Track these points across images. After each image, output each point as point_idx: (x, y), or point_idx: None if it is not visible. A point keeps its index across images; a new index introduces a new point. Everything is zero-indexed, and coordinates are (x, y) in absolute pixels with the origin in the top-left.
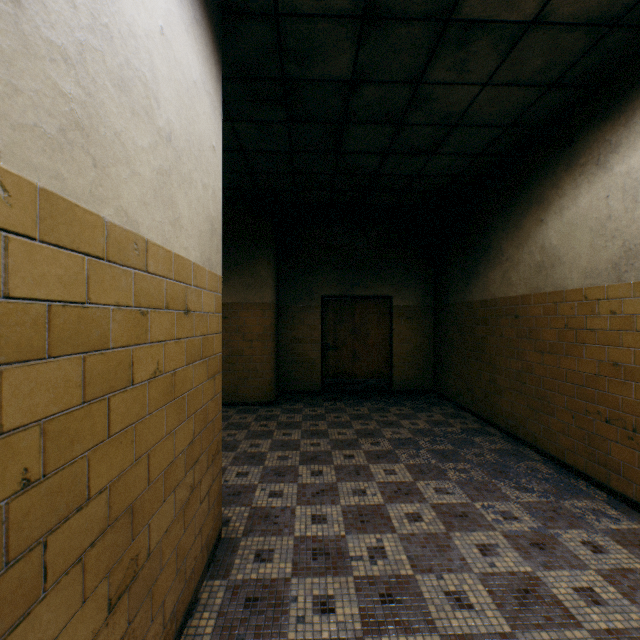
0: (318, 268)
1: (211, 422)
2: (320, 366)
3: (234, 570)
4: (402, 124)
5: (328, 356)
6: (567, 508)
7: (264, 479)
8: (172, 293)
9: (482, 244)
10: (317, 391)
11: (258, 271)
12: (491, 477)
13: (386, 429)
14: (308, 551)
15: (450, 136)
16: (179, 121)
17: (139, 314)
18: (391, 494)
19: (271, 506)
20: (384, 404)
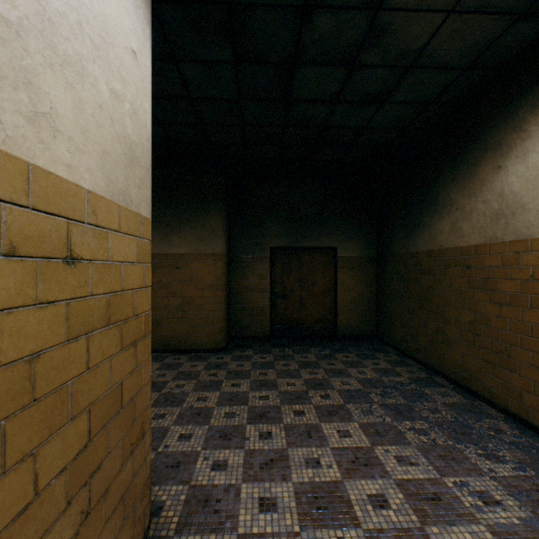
0: (267, 221)
1: (129, 403)
2: (269, 313)
3: None
4: (355, 65)
5: (276, 304)
6: None
7: (208, 444)
8: (27, 229)
9: (428, 195)
10: (266, 337)
11: (209, 223)
12: (454, 440)
13: (335, 379)
14: None
15: (403, 81)
16: None
17: None
18: (348, 465)
19: (213, 484)
20: (330, 350)
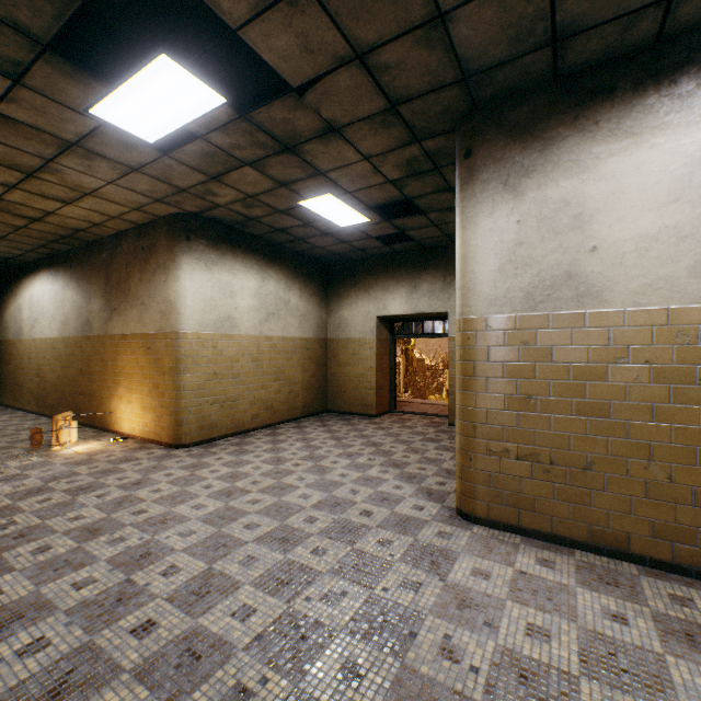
0: None
1: None
2: None
3: None
4: None
5: None
6: None
7: None
8: None
9: None
10: None
11: None
12: None
13: None
14: None
15: None
16: None
17: None
18: None
19: None
20: None
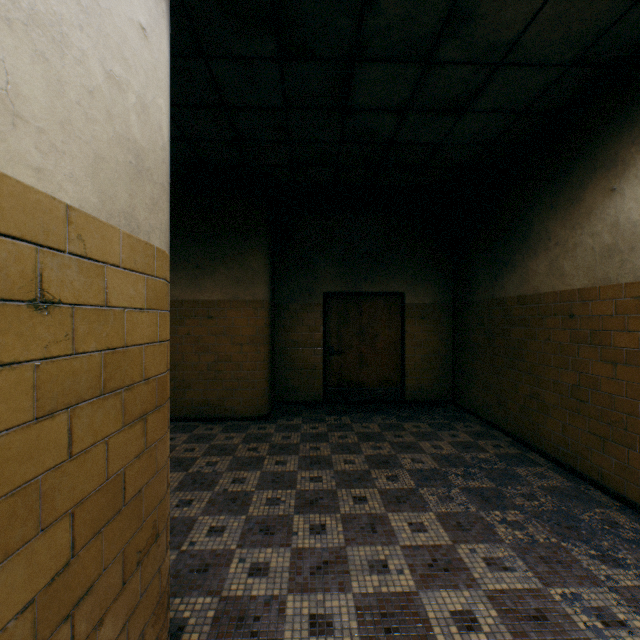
0: (319, 261)
1: (135, 497)
2: (322, 373)
3: None
4: (430, 62)
5: (331, 361)
6: None
7: (245, 540)
8: None
9: (519, 228)
10: (318, 402)
11: (249, 263)
12: (558, 537)
13: (403, 455)
14: None
15: (490, 82)
16: None
17: None
18: (424, 570)
19: (250, 595)
20: (397, 419)
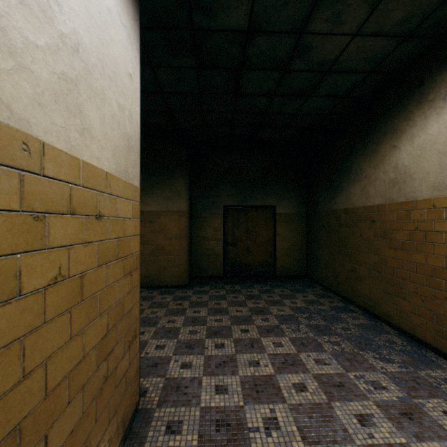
0: (221, 185)
1: (127, 313)
2: (222, 258)
3: (147, 443)
4: (286, 70)
5: (228, 250)
6: (424, 378)
7: (177, 351)
8: (80, 199)
9: (345, 166)
10: (220, 276)
11: (175, 187)
12: (358, 349)
13: (273, 307)
14: (212, 422)
15: (323, 81)
16: (89, 37)
17: (30, 219)
18: (280, 365)
19: (182, 377)
20: (270, 286)
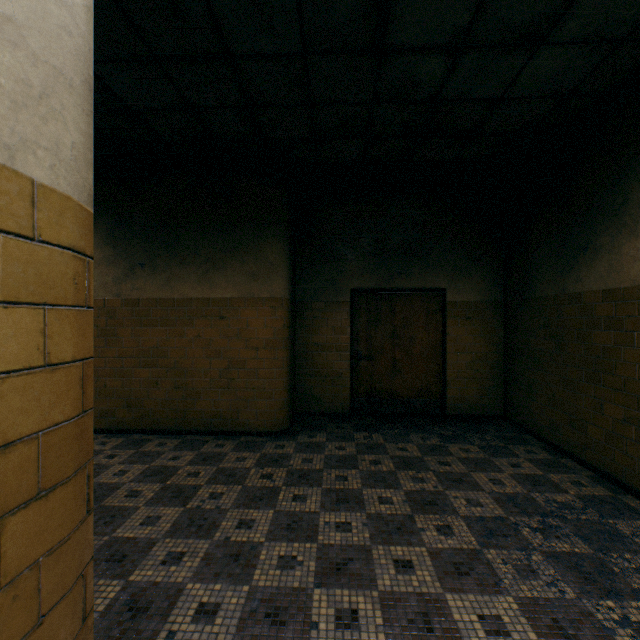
0: (346, 253)
1: None
2: (349, 381)
3: None
4: None
5: (359, 368)
6: None
7: (243, 633)
8: None
9: (606, 202)
10: (345, 413)
11: (265, 255)
12: None
13: (454, 493)
14: None
15: None
16: None
17: None
18: None
19: None
20: (439, 438)
